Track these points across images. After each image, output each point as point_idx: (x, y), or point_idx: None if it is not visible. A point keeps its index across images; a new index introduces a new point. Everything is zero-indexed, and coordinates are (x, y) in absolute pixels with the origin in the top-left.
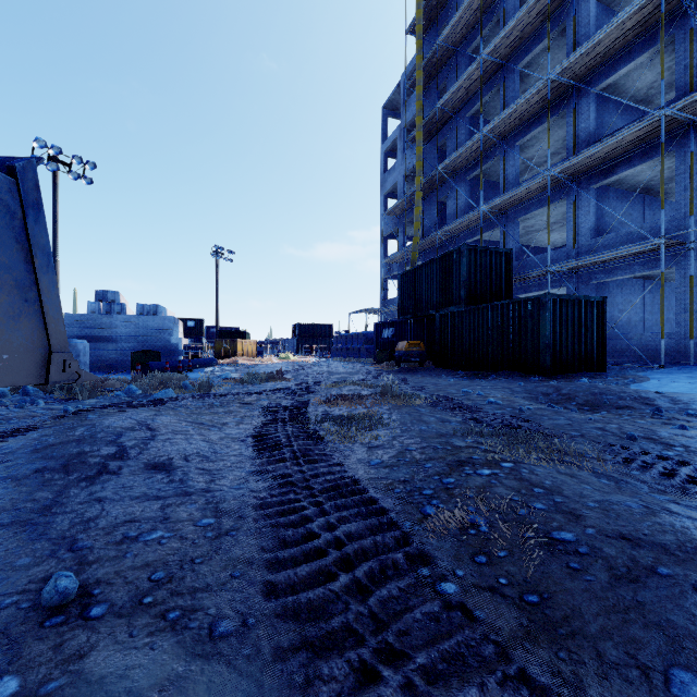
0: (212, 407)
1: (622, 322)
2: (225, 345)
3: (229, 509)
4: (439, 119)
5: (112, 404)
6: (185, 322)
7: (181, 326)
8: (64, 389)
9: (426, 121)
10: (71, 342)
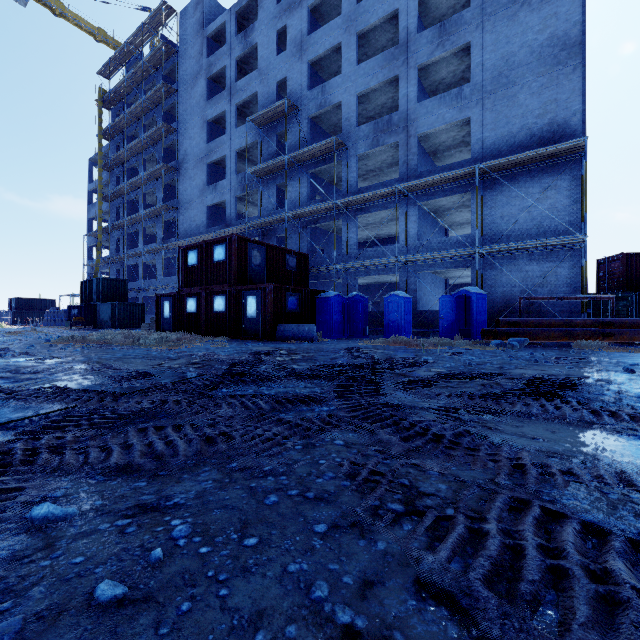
0: None
1: None
2: None
3: None
4: (114, 196)
5: None
6: None
7: None
8: None
9: (106, 195)
10: None
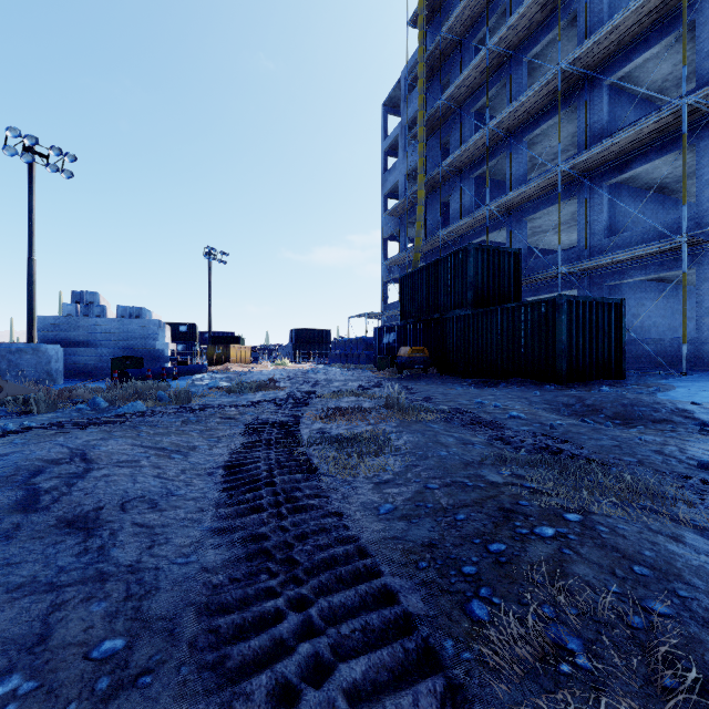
0: (186, 424)
1: (635, 327)
2: (218, 351)
3: (155, 614)
4: (442, 114)
5: (56, 423)
6: (177, 327)
7: (168, 330)
8: (20, 401)
9: (428, 116)
10: (41, 347)
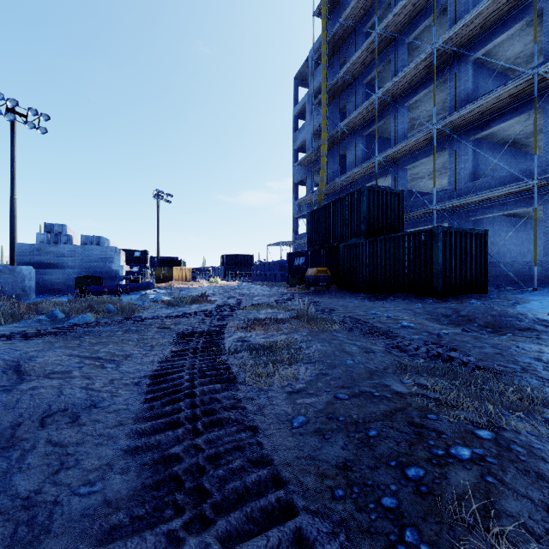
0: (127, 333)
1: (493, 252)
2: (164, 272)
3: None
4: (341, 85)
5: (7, 334)
6: (132, 253)
7: (123, 255)
8: None
9: (330, 87)
10: (16, 268)
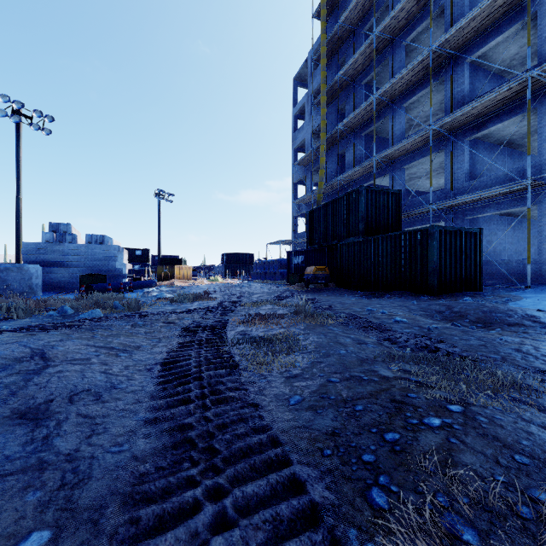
0: (135, 327)
1: (489, 251)
2: (165, 270)
3: (84, 503)
4: (339, 86)
5: (26, 327)
6: (134, 252)
7: (126, 253)
8: (4, 309)
9: (329, 88)
10: (24, 266)
